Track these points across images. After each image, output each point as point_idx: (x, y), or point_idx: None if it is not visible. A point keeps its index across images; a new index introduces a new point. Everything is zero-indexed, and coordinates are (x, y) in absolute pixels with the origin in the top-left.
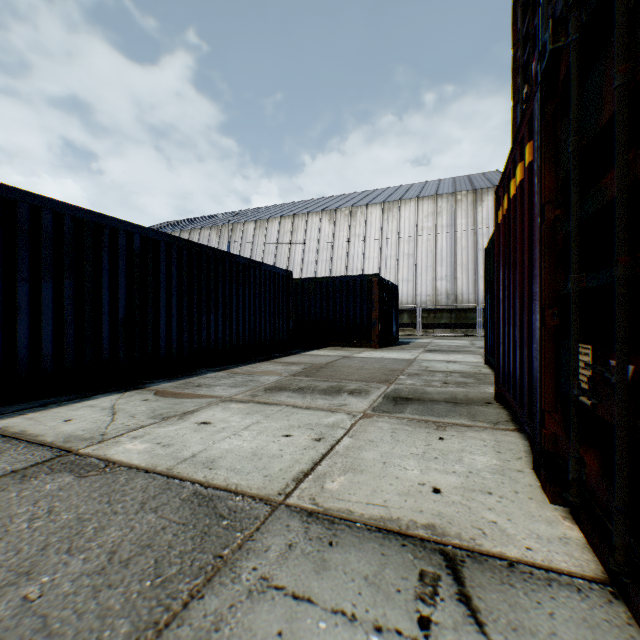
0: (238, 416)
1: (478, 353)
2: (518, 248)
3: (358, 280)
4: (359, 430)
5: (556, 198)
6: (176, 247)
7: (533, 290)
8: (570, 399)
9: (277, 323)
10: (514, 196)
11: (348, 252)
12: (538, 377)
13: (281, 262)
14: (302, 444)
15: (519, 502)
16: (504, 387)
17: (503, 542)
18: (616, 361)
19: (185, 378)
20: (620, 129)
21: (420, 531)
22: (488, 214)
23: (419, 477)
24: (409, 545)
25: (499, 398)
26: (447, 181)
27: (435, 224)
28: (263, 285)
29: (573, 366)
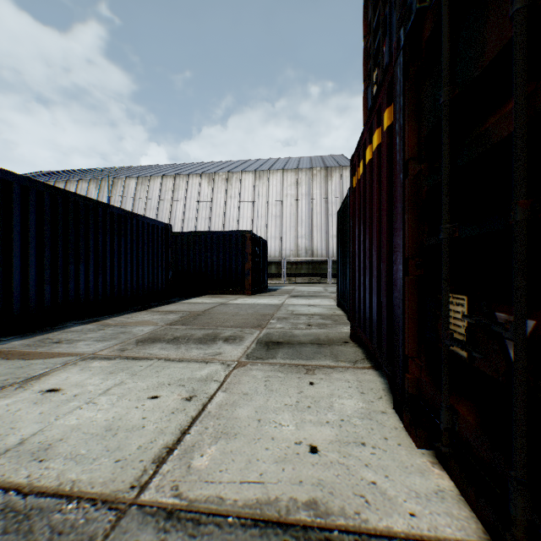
0: (99, 377)
1: (331, 297)
2: (376, 206)
3: (234, 235)
4: (233, 382)
5: (420, 154)
6: (35, 191)
7: (395, 242)
8: (442, 349)
9: (156, 273)
10: (371, 161)
11: (225, 211)
12: (401, 324)
13: (163, 217)
14: (170, 407)
15: (391, 451)
16: (360, 329)
17: (388, 511)
18: (515, 315)
19: (44, 334)
20: (520, 58)
21: (302, 514)
22: (336, 187)
23: (295, 434)
24: (291, 540)
25: (355, 338)
26: (305, 159)
27: (297, 192)
28: (141, 236)
29: (445, 316)
